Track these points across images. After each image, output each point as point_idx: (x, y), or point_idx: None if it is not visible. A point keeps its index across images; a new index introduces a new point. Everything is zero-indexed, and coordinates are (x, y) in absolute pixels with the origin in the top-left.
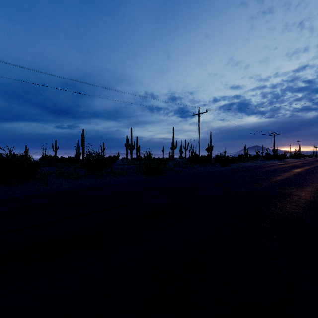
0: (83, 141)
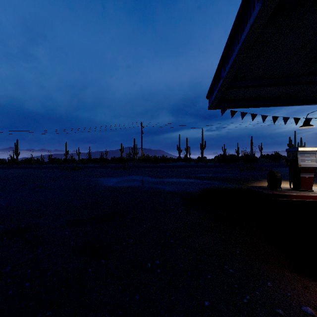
0: (251, 145)
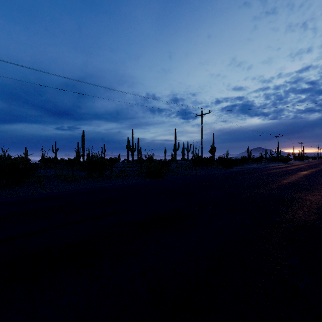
0: (83, 142)
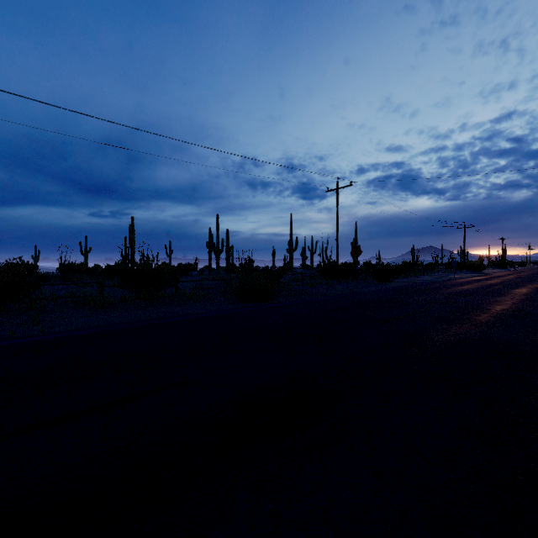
0: (132, 237)
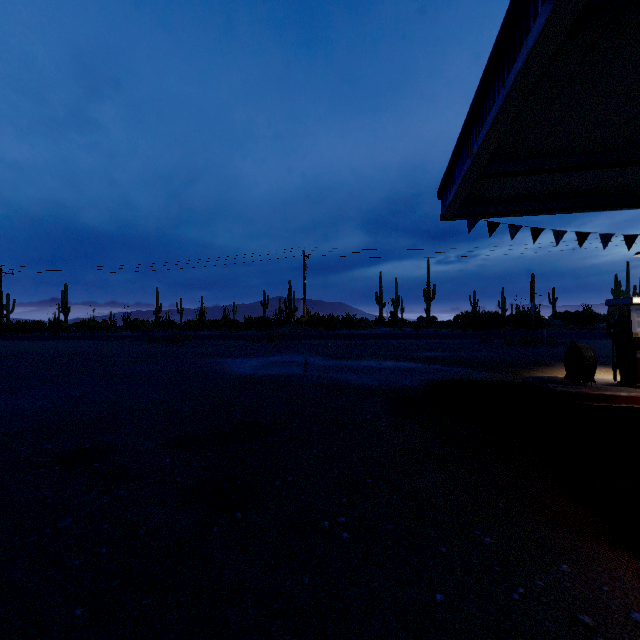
0: (532, 291)
